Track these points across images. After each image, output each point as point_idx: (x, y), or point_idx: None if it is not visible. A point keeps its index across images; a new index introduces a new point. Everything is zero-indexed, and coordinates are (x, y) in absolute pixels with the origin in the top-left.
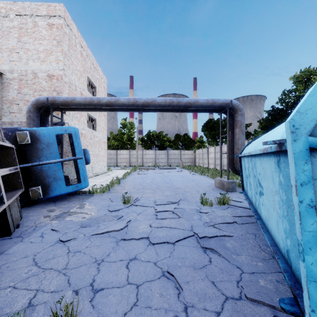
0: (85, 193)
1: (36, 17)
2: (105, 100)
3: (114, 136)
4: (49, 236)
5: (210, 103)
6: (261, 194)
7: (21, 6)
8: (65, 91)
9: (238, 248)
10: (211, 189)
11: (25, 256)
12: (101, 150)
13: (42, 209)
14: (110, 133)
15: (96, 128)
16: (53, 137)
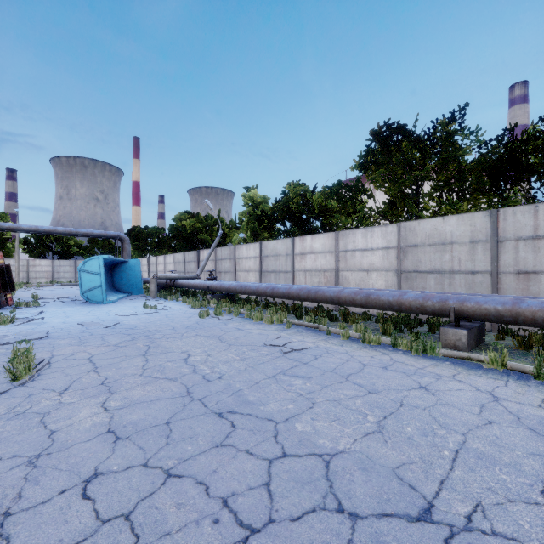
0: None
1: None
2: (7, 226)
3: None
4: None
5: (104, 235)
6: None
7: None
8: None
9: None
10: None
11: None
12: None
13: None
14: None
15: None
16: None
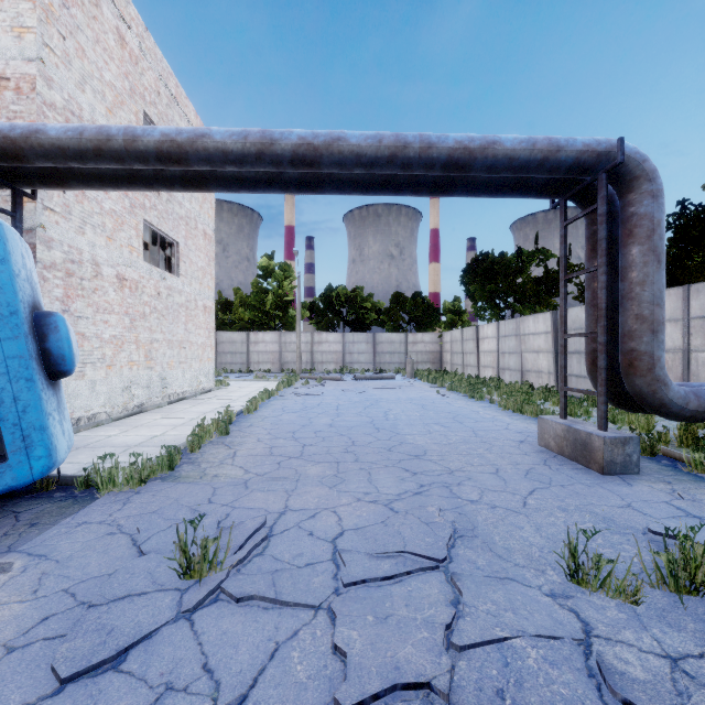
0: (71, 488)
1: None
2: (156, 137)
3: (243, 298)
4: None
5: (542, 152)
6: None
7: None
8: None
9: None
10: (540, 463)
11: None
12: (196, 329)
13: None
14: (235, 292)
15: (177, 268)
16: None
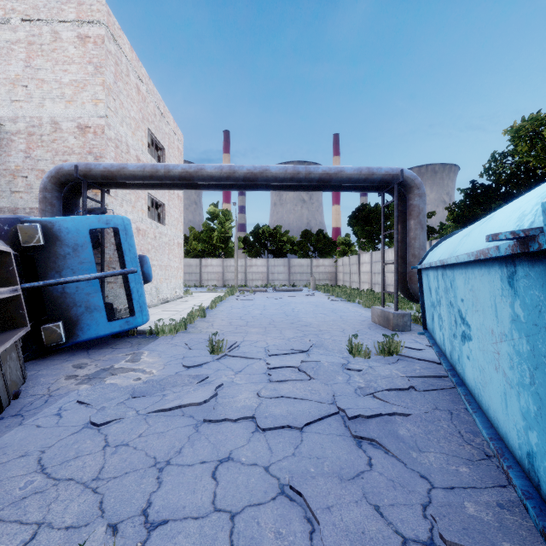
0: (143, 335)
1: (58, 24)
2: (179, 170)
3: (196, 234)
4: (72, 414)
5: (365, 175)
6: (466, 339)
7: (30, 4)
8: (109, 154)
9: (422, 438)
10: (367, 328)
11: (24, 454)
12: (174, 258)
13: (65, 363)
14: (190, 230)
15: (164, 220)
16: (84, 234)
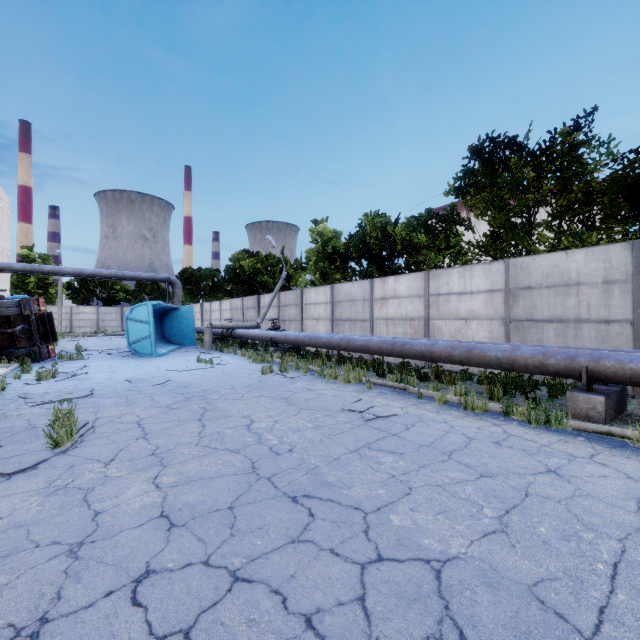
0: None
1: None
2: (49, 269)
3: None
4: None
5: (153, 278)
6: None
7: None
8: None
9: None
10: None
11: None
12: None
13: None
14: None
15: None
16: None
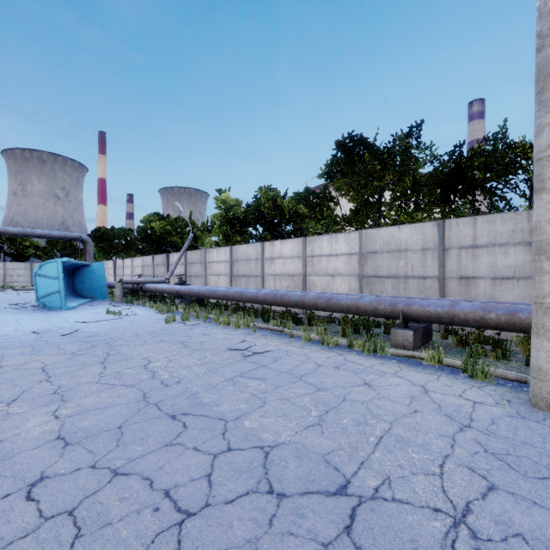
0: None
1: None
2: None
3: None
4: None
5: (63, 236)
6: None
7: None
8: None
9: None
10: None
11: None
12: None
13: None
14: None
15: None
16: None
